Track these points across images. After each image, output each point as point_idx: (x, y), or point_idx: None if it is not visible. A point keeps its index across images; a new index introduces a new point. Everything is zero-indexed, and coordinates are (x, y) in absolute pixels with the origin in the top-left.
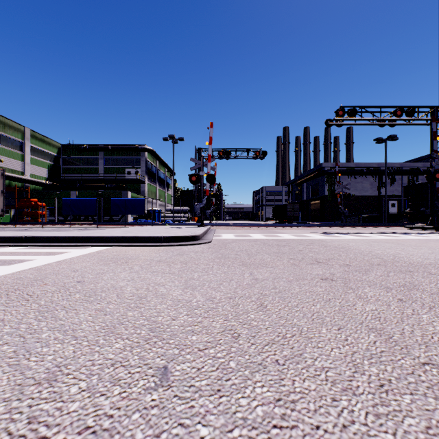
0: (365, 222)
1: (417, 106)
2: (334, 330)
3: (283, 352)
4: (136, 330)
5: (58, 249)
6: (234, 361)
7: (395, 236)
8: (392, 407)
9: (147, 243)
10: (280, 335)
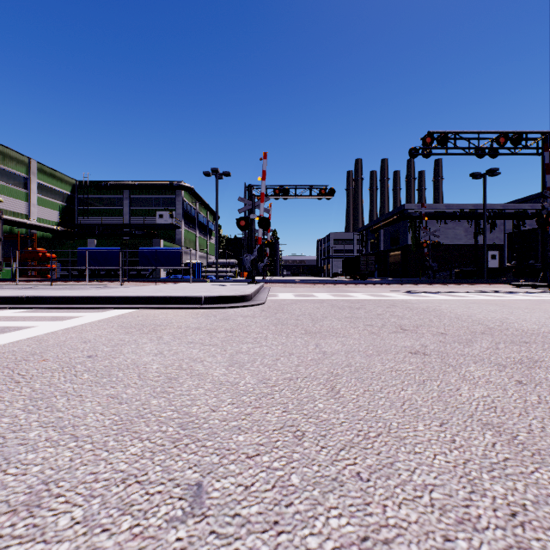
0: (459, 278)
1: (525, 132)
2: (435, 426)
3: (366, 460)
4: (161, 426)
5: (68, 312)
6: (297, 474)
7: (498, 296)
8: None
9: (183, 305)
10: (360, 433)
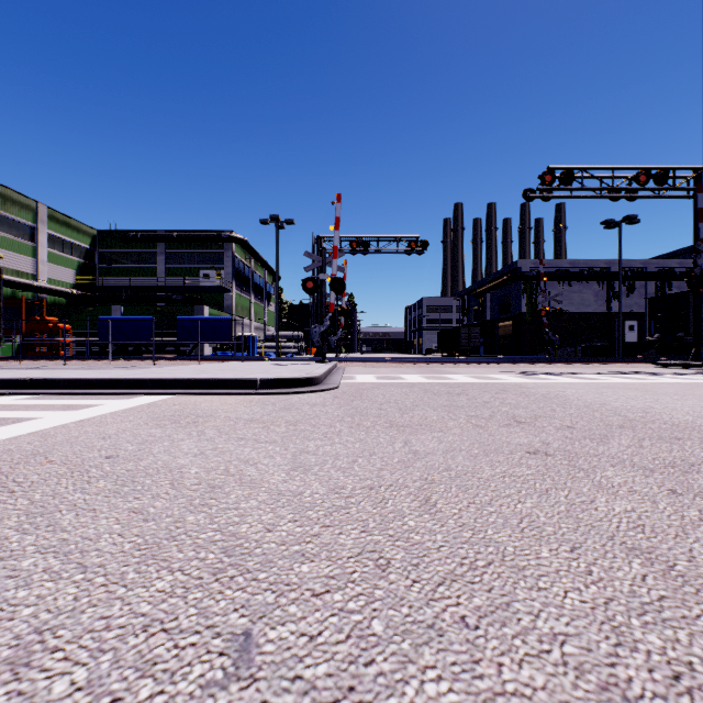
0: (587, 356)
1: (672, 168)
2: (564, 551)
3: (474, 599)
4: (199, 551)
5: (84, 400)
6: (380, 619)
7: (639, 379)
8: None
9: (233, 390)
10: (464, 562)
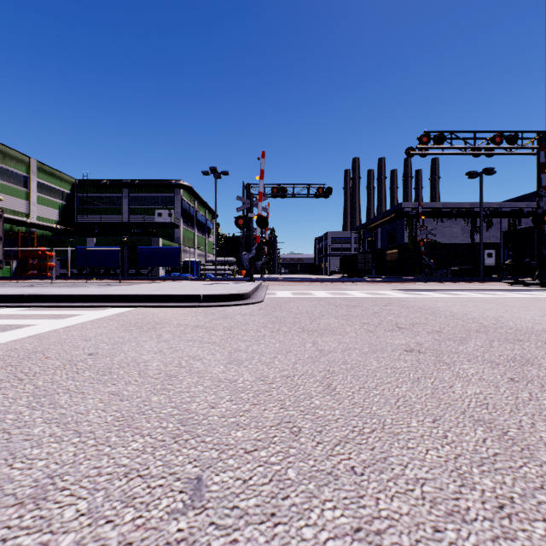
0: (455, 276)
1: (521, 131)
2: (427, 422)
3: (361, 455)
4: (162, 422)
5: (68, 311)
6: (293, 468)
7: (494, 295)
8: (519, 541)
9: (182, 303)
10: (355, 429)
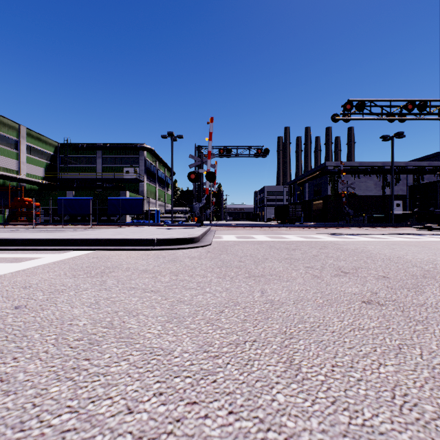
0: (371, 223)
1: (429, 100)
2: None
3: None
4: None
5: (31, 254)
6: None
7: (412, 238)
8: None
9: (137, 247)
10: None
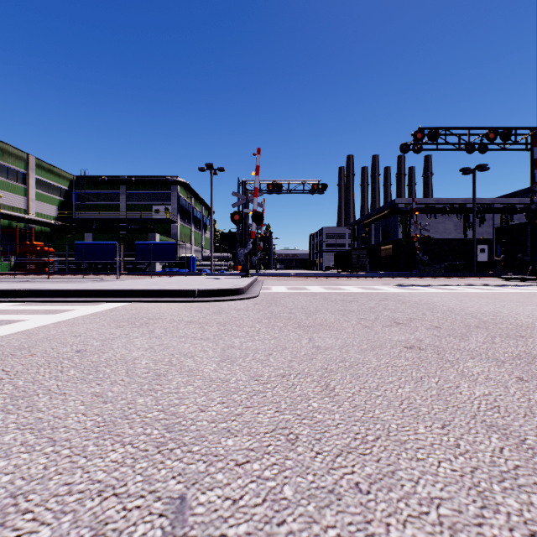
0: (449, 272)
1: (514, 127)
2: (436, 428)
3: (365, 468)
4: (146, 428)
5: (62, 306)
6: (290, 485)
7: (489, 290)
8: None
9: (176, 298)
10: (357, 436)
